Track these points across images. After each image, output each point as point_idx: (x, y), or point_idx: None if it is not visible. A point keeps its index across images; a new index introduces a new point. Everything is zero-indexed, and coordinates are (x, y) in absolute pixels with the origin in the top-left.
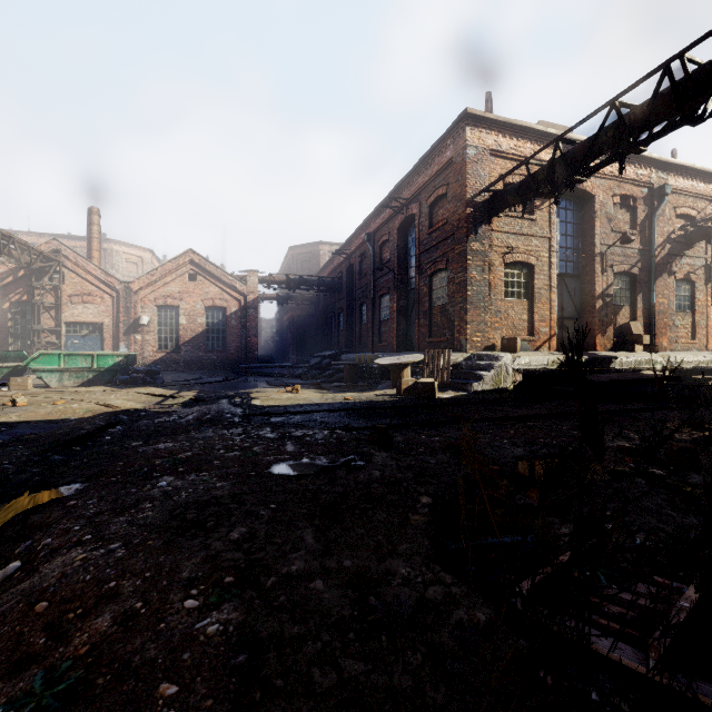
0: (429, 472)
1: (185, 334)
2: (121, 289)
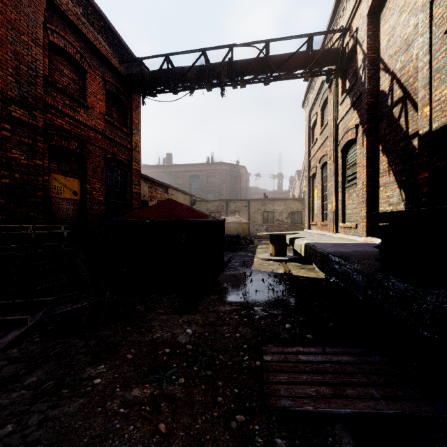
0: None
1: None
2: None
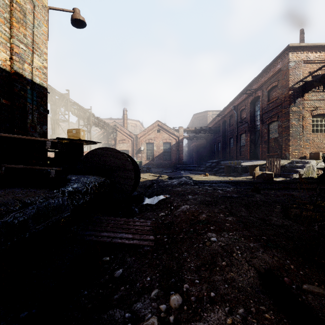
0: (278, 201)
1: (155, 153)
2: (134, 137)
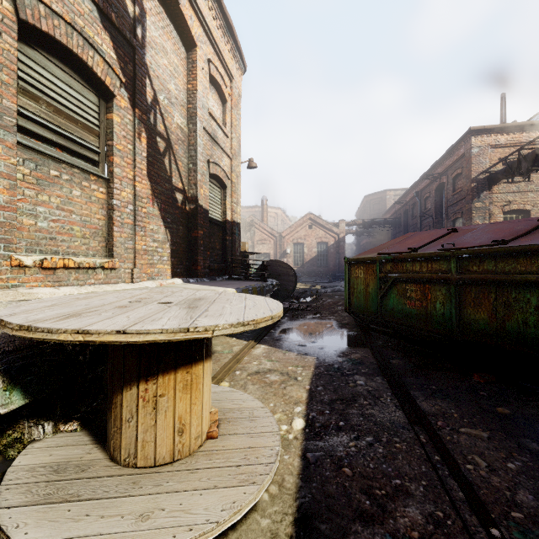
0: None
1: (306, 257)
2: (278, 236)
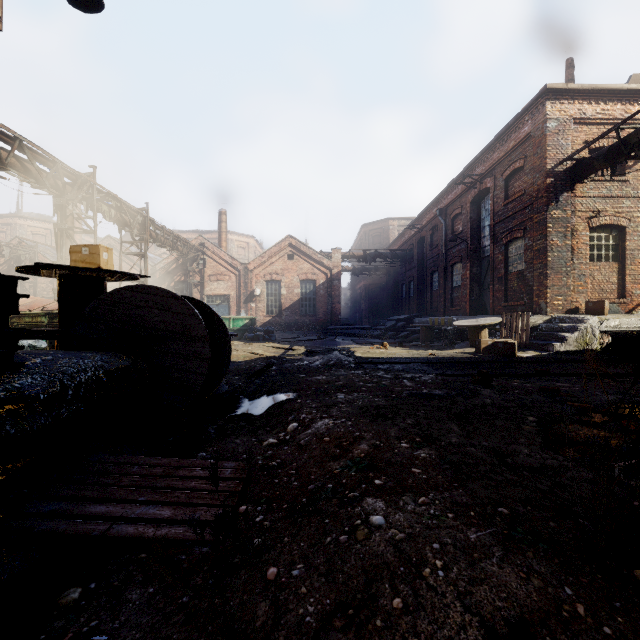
0: (529, 404)
1: (285, 302)
2: (242, 269)
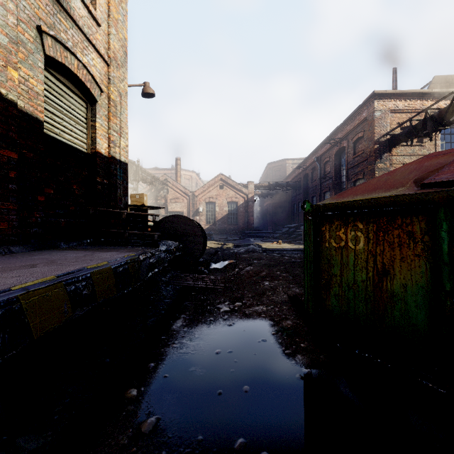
0: None
1: (218, 216)
2: (191, 195)
